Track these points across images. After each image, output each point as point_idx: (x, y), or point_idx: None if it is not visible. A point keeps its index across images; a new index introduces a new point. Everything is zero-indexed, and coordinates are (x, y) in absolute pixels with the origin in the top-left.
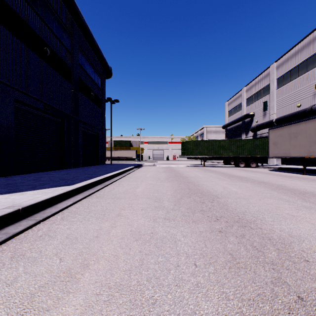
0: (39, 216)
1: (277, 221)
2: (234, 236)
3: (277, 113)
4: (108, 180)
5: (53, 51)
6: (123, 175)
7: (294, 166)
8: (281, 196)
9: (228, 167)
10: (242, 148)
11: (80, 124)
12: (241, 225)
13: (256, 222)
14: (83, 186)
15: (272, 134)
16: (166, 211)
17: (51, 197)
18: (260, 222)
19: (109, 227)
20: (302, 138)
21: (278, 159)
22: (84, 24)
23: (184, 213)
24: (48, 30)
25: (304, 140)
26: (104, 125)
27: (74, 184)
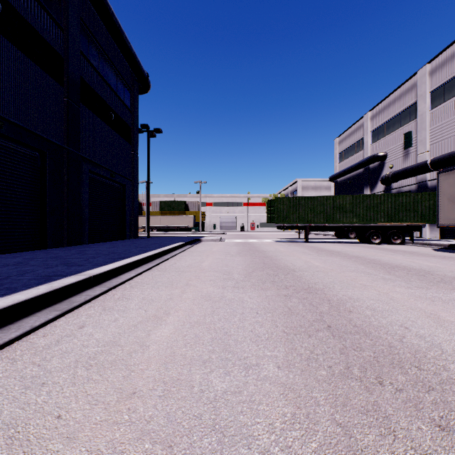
0: None
1: None
2: None
3: (431, 150)
4: (98, 285)
5: (15, 10)
6: (153, 263)
7: None
8: None
9: (350, 243)
10: (376, 211)
11: (85, 165)
12: None
13: None
14: None
15: (447, 181)
16: None
17: None
18: None
19: None
20: None
21: (433, 229)
22: None
23: None
24: None
25: None
26: (136, 172)
27: None
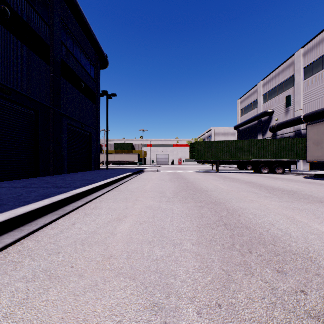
0: None
1: None
2: None
3: (304, 108)
4: (79, 200)
5: (18, 15)
6: (112, 186)
7: None
8: None
9: (247, 173)
10: (265, 150)
11: (64, 119)
12: None
13: None
14: None
15: (312, 131)
16: None
17: None
18: None
19: None
20: None
21: (305, 163)
22: None
23: None
24: None
25: None
26: (98, 123)
27: None
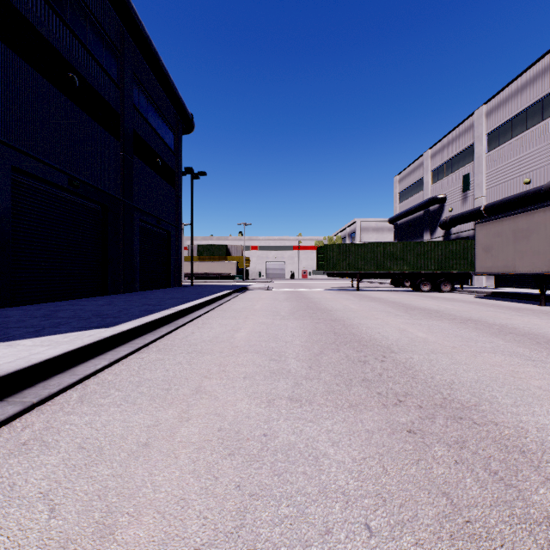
0: (32, 394)
1: (523, 405)
2: (442, 443)
3: (487, 195)
4: (183, 317)
5: (86, 82)
6: (213, 305)
7: (519, 290)
8: (513, 349)
9: (400, 292)
10: (426, 258)
11: (136, 215)
12: (452, 415)
13: (480, 408)
14: (134, 328)
15: (481, 232)
16: (293, 382)
17: (65, 353)
18: (489, 408)
19: (174, 421)
20: (539, 239)
21: (489, 277)
22: (143, 34)
23: (331, 386)
24: (77, 44)
25: (542, 243)
26: (180, 217)
27: (117, 324)
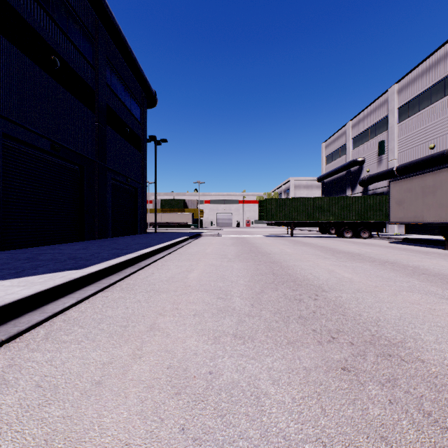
0: (2, 332)
1: (445, 342)
2: (375, 381)
3: (398, 158)
4: (146, 259)
5: (66, 63)
6: (171, 249)
7: (425, 236)
8: (428, 288)
9: (327, 238)
10: (348, 210)
11: (109, 174)
12: (381, 352)
13: (406, 344)
14: (101, 270)
15: (395, 188)
16: (237, 319)
17: (36, 293)
18: (414, 344)
19: (128, 358)
20: (444, 194)
21: (400, 225)
22: (114, 24)
23: (271, 323)
24: (58, 31)
25: (446, 198)
26: (145, 176)
27: (87, 266)
